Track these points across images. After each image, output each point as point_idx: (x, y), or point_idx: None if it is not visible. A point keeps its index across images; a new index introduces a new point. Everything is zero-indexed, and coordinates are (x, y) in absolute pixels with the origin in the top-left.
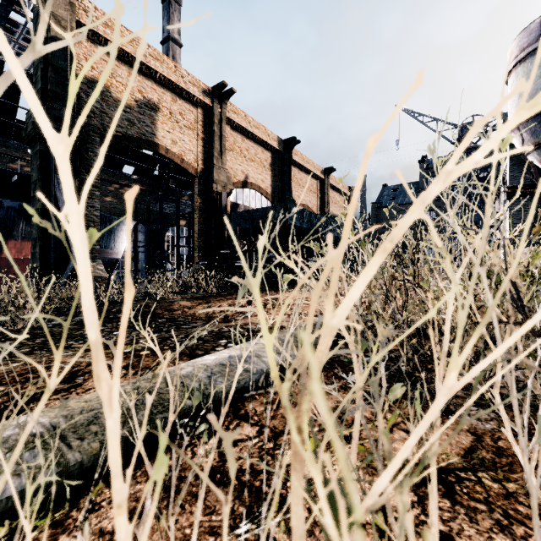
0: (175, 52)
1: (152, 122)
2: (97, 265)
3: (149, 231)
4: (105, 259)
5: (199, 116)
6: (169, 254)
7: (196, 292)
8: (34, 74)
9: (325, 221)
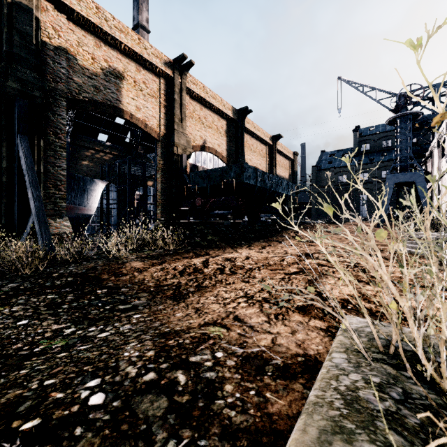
0: (144, 38)
1: (117, 89)
2: (63, 221)
3: (119, 190)
4: (79, 215)
5: (161, 85)
6: (138, 210)
7: (153, 250)
8: (0, 39)
9: (276, 180)
